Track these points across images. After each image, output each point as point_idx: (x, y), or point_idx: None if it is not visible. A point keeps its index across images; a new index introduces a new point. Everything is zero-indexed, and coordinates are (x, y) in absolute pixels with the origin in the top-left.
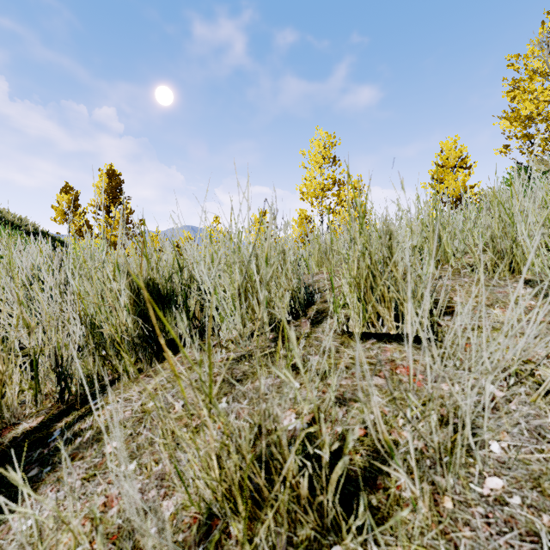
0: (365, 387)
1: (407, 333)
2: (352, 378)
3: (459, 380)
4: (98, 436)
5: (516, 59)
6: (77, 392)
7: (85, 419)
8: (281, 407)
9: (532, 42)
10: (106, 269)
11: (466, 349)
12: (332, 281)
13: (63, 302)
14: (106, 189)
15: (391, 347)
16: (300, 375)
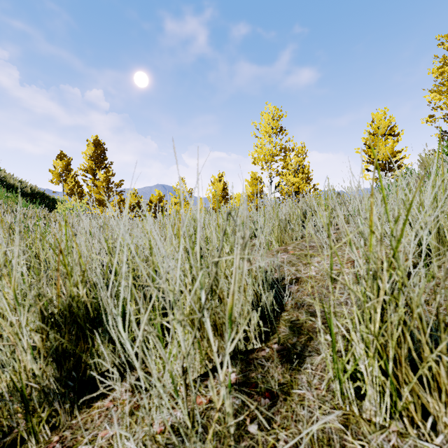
0: None
1: None
2: None
3: None
4: None
5: (446, 39)
6: None
7: None
8: None
9: None
10: None
11: None
12: (331, 328)
13: None
14: (93, 156)
15: None
16: None
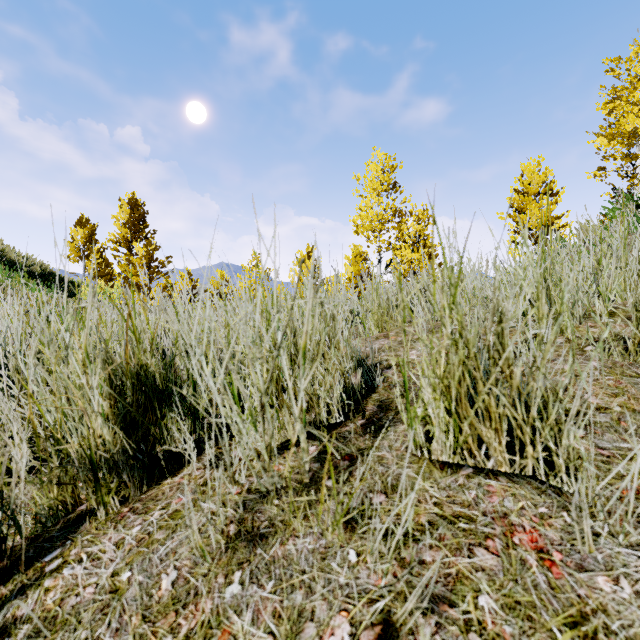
0: (465, 570)
1: (529, 473)
2: (441, 548)
3: (626, 569)
4: (35, 638)
5: (617, 63)
6: (21, 546)
7: (27, 596)
8: (326, 605)
9: (636, 42)
10: (70, 357)
11: (623, 499)
12: (405, 379)
13: (22, 394)
14: (128, 222)
15: (498, 486)
16: (357, 533)
